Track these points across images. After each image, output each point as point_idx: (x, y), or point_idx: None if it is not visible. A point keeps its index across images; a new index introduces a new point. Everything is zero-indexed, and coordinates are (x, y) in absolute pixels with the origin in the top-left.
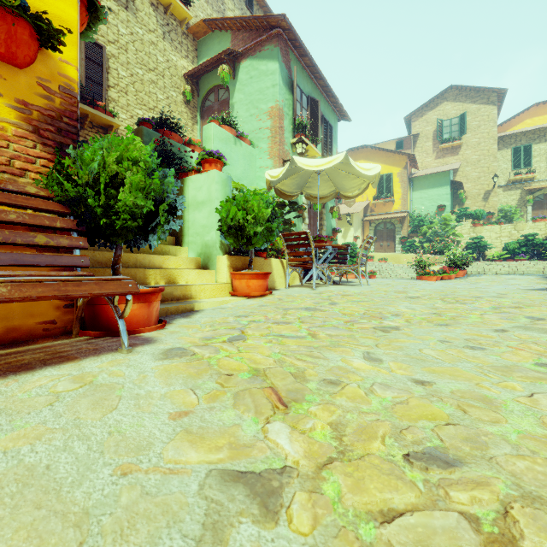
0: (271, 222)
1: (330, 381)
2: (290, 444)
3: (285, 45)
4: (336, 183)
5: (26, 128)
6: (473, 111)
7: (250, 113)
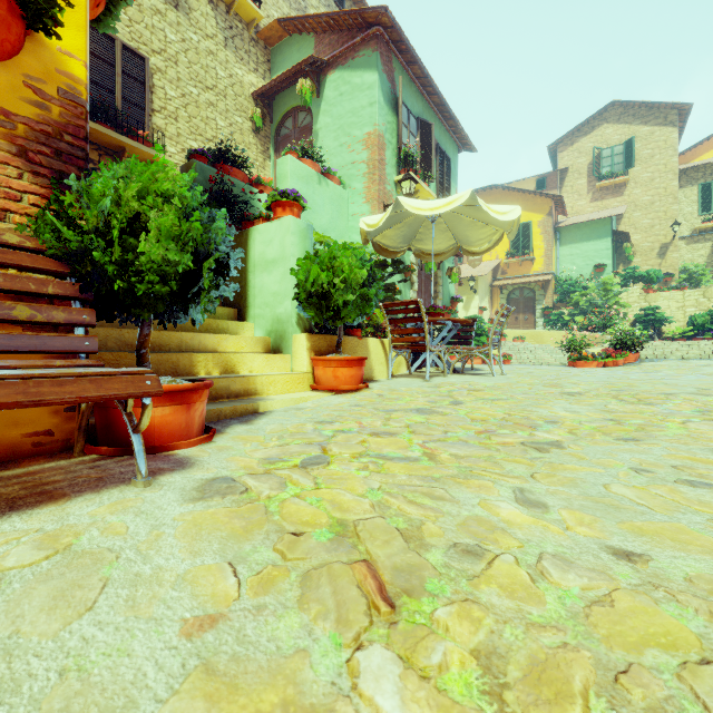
0: (367, 287)
1: (466, 549)
2: (401, 711)
3: (386, 49)
4: (457, 234)
5: (8, 149)
6: (644, 135)
7: (340, 142)
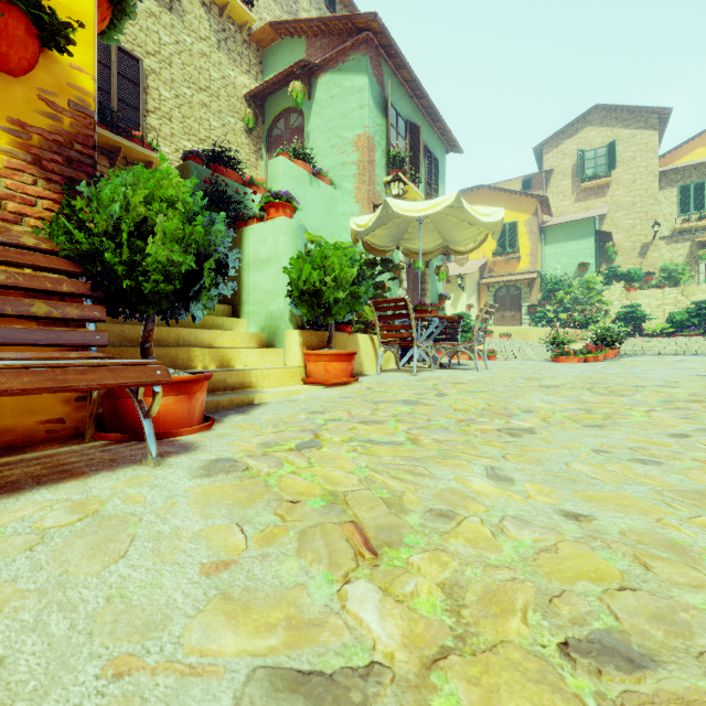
0: (357, 286)
1: (439, 513)
2: (380, 622)
3: (376, 54)
4: (444, 234)
5: (23, 158)
6: (626, 138)
7: (331, 143)
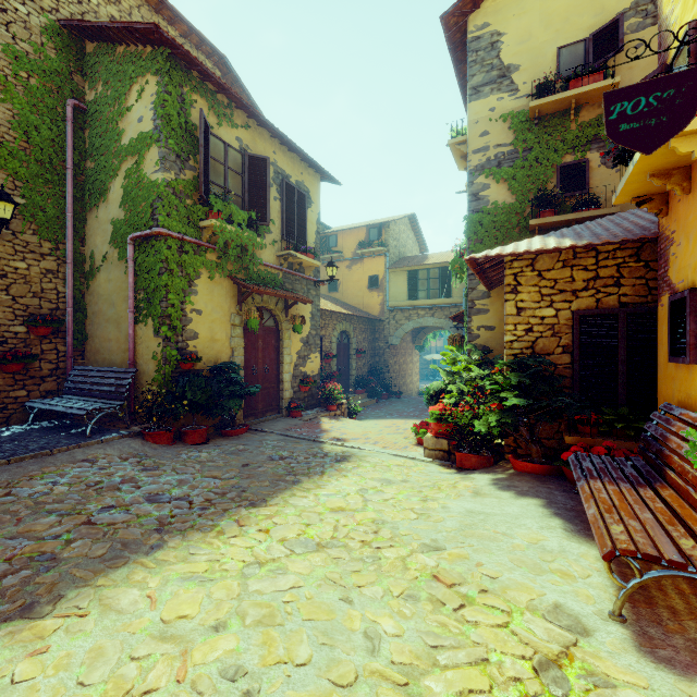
0: None
1: (412, 597)
2: (424, 559)
3: None
4: None
5: None
6: None
7: None
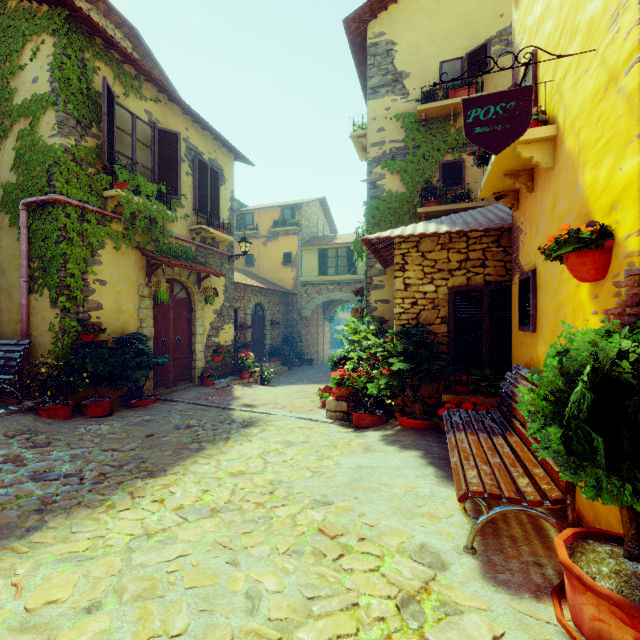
0: None
1: (297, 553)
2: (313, 514)
3: None
4: None
5: None
6: None
7: None
